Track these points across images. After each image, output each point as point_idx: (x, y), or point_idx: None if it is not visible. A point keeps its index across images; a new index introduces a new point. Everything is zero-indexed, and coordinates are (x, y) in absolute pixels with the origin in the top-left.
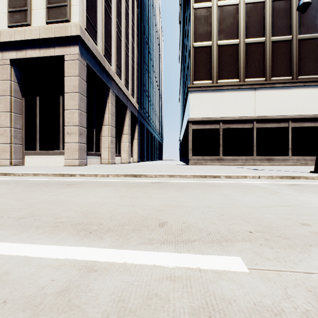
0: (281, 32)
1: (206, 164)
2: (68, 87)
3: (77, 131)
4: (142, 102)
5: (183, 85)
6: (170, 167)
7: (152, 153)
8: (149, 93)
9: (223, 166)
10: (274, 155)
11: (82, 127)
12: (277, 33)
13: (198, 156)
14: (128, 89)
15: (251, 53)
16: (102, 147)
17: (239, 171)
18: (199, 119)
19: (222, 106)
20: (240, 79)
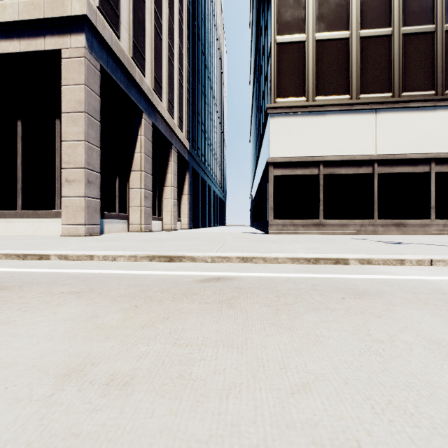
0: (419, 19)
1: (298, 233)
2: (67, 103)
3: (82, 177)
4: (195, 139)
5: (257, 113)
6: (239, 238)
7: (210, 216)
8: (206, 126)
9: (327, 236)
10: (406, 217)
11: (91, 172)
12: (411, 20)
13: (285, 220)
14: (174, 117)
15: (370, 53)
16: (130, 205)
17: (368, 246)
18: (285, 159)
19: (323, 139)
20: (351, 94)
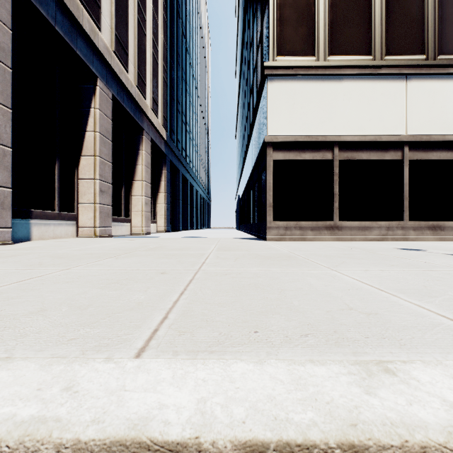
0: None
1: (305, 239)
2: None
3: None
4: (174, 130)
5: (245, 99)
6: (227, 250)
7: (193, 218)
8: (187, 118)
9: (353, 244)
10: (443, 218)
11: None
12: None
13: (288, 221)
14: (146, 97)
15: (398, 1)
16: (79, 201)
17: None
18: (289, 139)
19: (339, 112)
20: (374, 55)
